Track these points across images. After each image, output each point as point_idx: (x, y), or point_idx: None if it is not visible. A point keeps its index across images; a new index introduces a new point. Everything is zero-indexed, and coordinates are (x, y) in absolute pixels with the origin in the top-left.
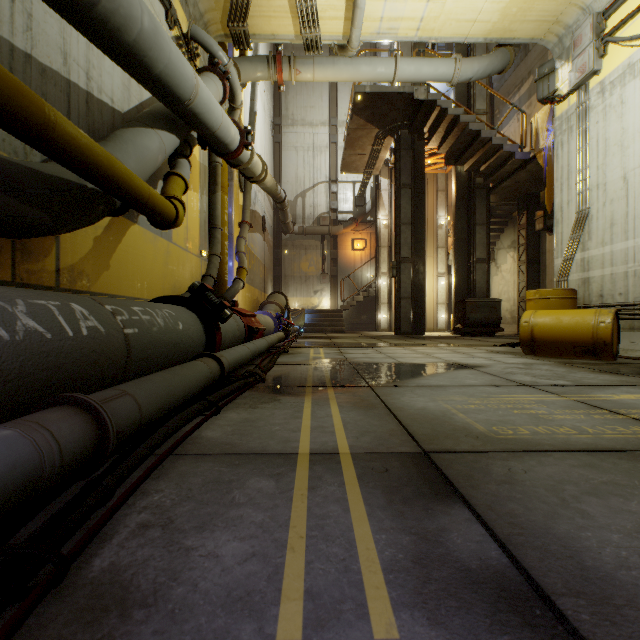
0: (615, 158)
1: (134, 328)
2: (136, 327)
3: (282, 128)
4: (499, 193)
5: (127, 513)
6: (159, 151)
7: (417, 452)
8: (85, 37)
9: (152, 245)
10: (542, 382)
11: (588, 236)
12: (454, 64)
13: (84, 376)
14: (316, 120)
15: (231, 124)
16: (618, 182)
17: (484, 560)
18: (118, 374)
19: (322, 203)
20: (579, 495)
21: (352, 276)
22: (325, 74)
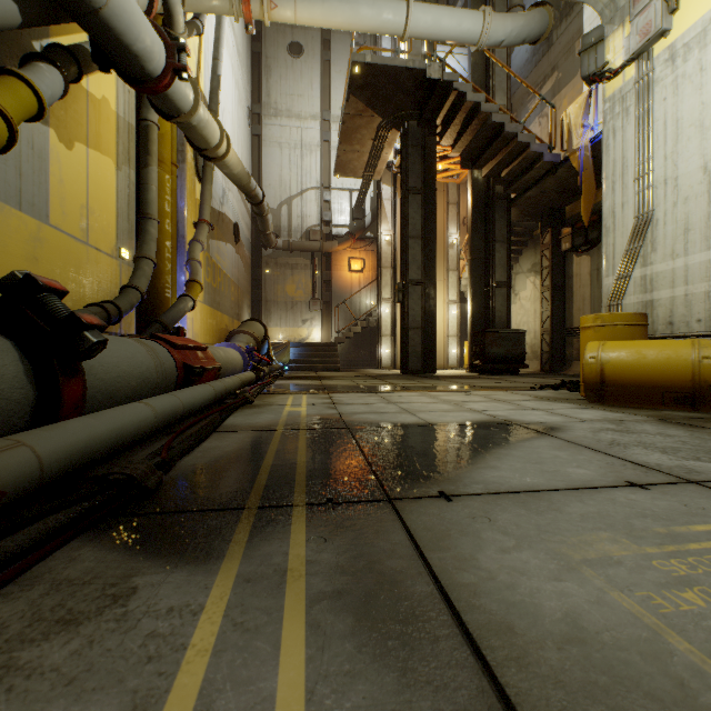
0: (691, 143)
1: None
2: None
3: (263, 118)
4: (521, 206)
5: None
6: None
7: None
8: None
9: None
10: (702, 469)
11: (652, 247)
12: (482, 19)
13: None
14: (305, 112)
15: (142, 16)
16: (696, 174)
17: None
18: None
19: (312, 213)
20: None
21: (349, 303)
22: (312, 13)
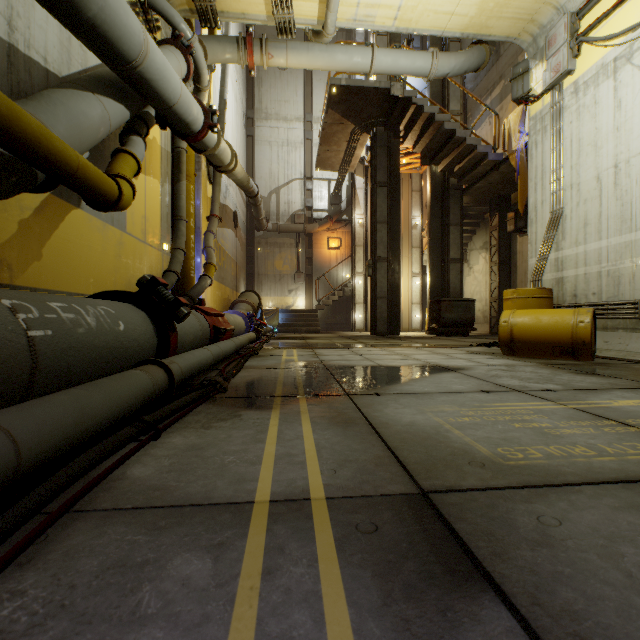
0: (589, 158)
1: (46, 329)
2: (49, 328)
3: (255, 121)
4: (472, 194)
5: None
6: (101, 120)
7: (413, 493)
8: None
9: (100, 234)
10: (532, 386)
11: (562, 236)
12: (431, 58)
13: None
14: (291, 115)
15: (193, 100)
16: (592, 182)
17: None
18: (16, 391)
19: (297, 200)
20: None
21: (327, 275)
22: (299, 60)
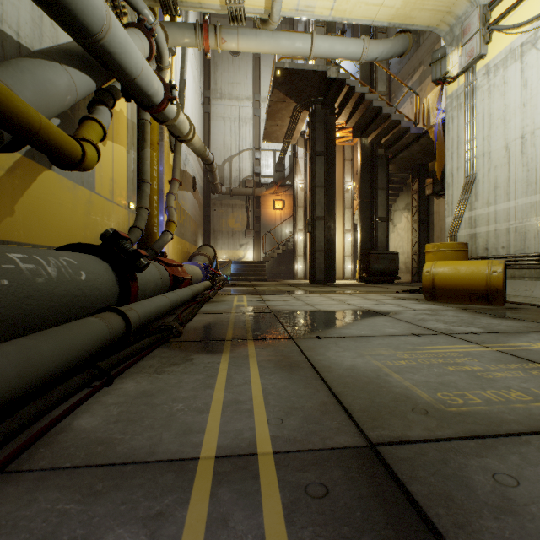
0: (498, 130)
1: (2, 279)
2: (6, 278)
3: (211, 100)
4: (396, 163)
5: None
6: (67, 88)
7: (362, 445)
8: None
9: (71, 193)
10: (456, 329)
11: (475, 198)
12: (363, 44)
13: None
14: (242, 95)
15: (154, 75)
16: (501, 151)
17: None
18: None
19: (247, 168)
20: None
21: (273, 232)
22: (248, 45)
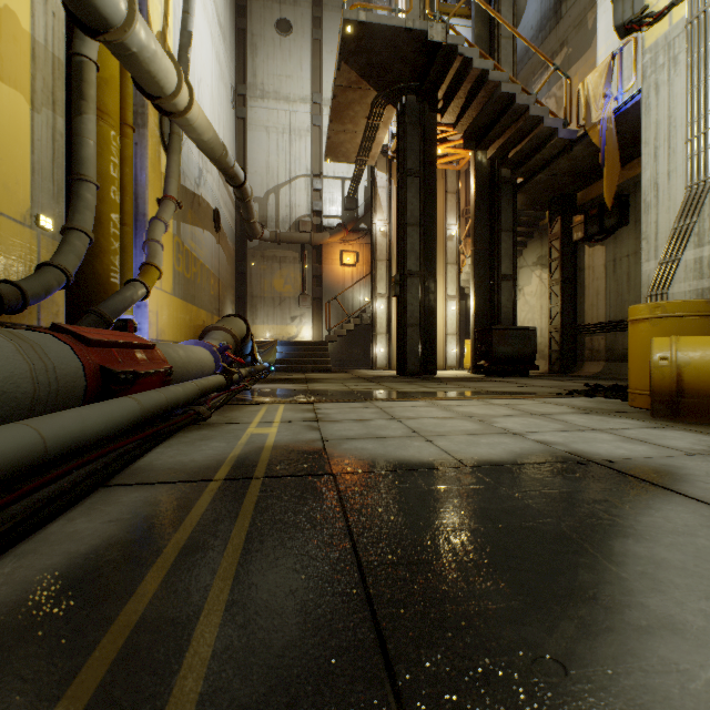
0: None
1: None
2: None
3: (248, 100)
4: (529, 191)
5: None
6: None
7: None
8: None
9: None
10: None
11: None
12: None
13: None
14: (294, 94)
15: None
16: None
17: None
18: None
19: (302, 203)
20: None
21: (341, 299)
22: None
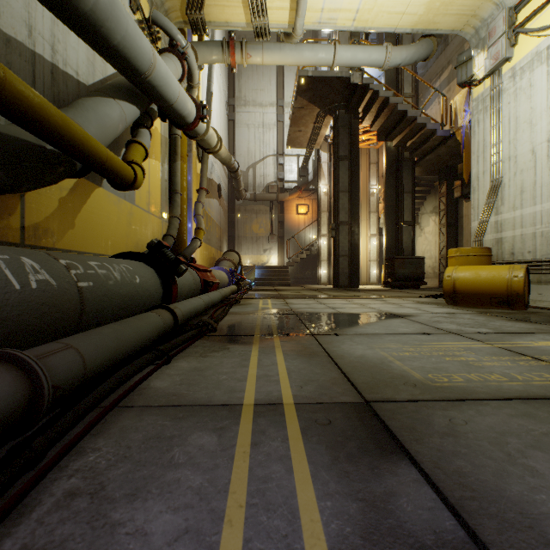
0: (525, 134)
1: (89, 281)
2: (91, 280)
3: (236, 108)
4: (423, 165)
5: (56, 478)
6: (120, 119)
7: (359, 402)
8: (43, 5)
9: (116, 207)
10: (467, 330)
11: (501, 202)
12: (385, 51)
13: (33, 329)
14: (265, 101)
15: (188, 98)
16: (527, 155)
17: (439, 534)
18: (71, 326)
19: (271, 173)
20: (524, 449)
21: (296, 237)
22: (273, 58)
